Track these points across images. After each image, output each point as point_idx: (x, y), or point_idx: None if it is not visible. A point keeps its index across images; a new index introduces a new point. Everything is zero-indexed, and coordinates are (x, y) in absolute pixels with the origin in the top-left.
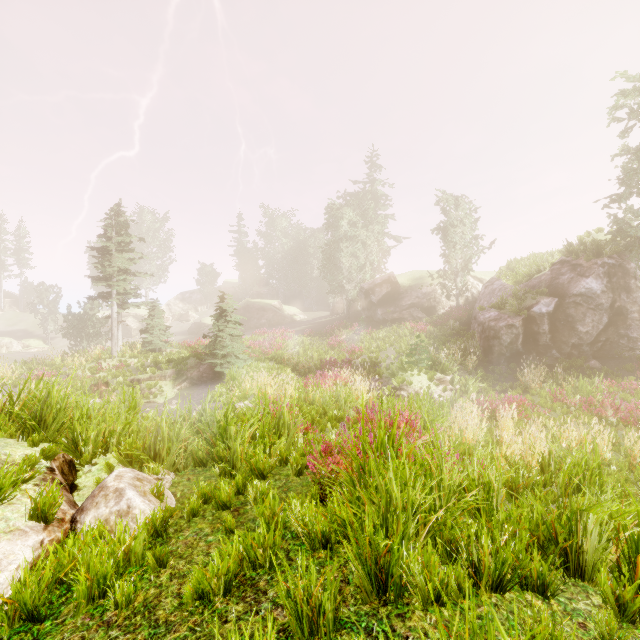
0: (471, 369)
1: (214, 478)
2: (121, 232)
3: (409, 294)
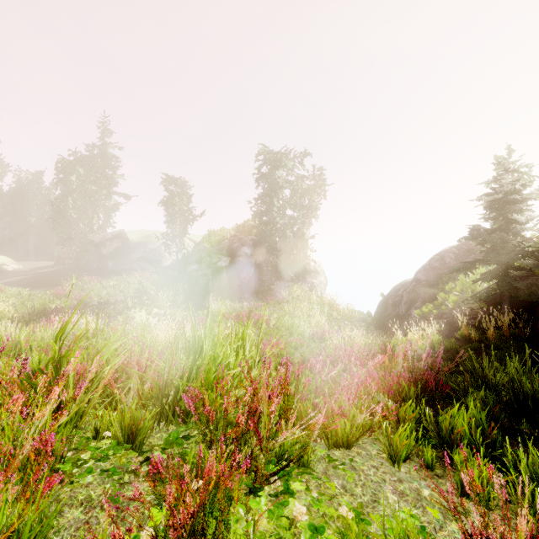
0: (180, 304)
1: None
2: None
3: (138, 249)
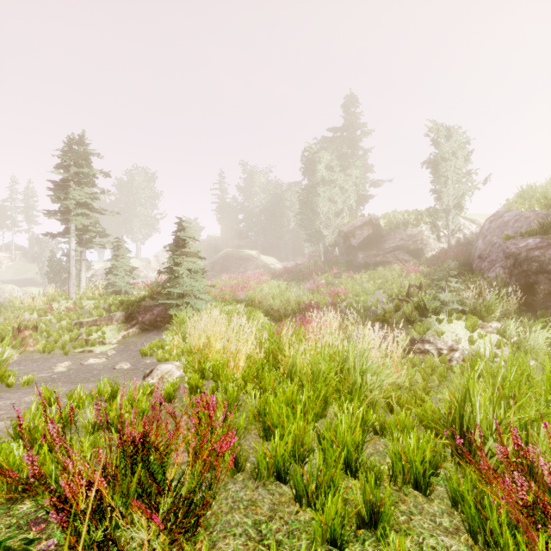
0: (513, 314)
1: None
2: (79, 162)
3: (392, 236)
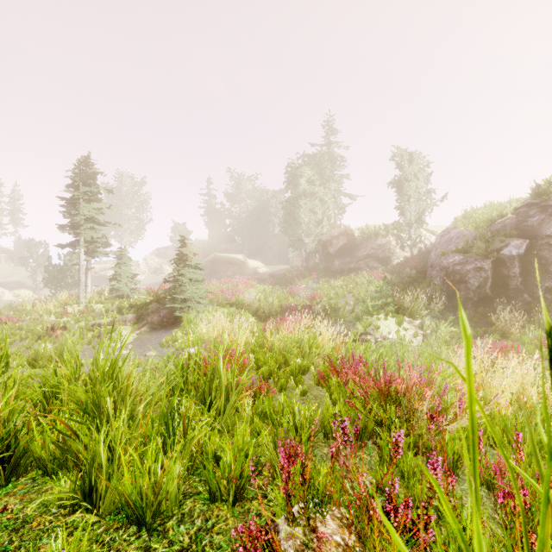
0: (437, 314)
1: (56, 509)
2: (88, 182)
3: (365, 246)
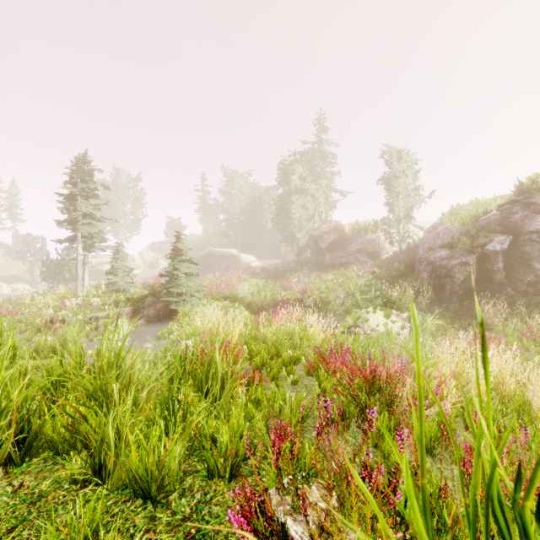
0: (424, 307)
1: (68, 485)
2: (85, 179)
3: (355, 241)
